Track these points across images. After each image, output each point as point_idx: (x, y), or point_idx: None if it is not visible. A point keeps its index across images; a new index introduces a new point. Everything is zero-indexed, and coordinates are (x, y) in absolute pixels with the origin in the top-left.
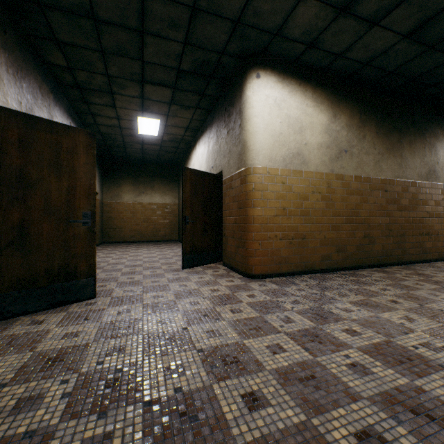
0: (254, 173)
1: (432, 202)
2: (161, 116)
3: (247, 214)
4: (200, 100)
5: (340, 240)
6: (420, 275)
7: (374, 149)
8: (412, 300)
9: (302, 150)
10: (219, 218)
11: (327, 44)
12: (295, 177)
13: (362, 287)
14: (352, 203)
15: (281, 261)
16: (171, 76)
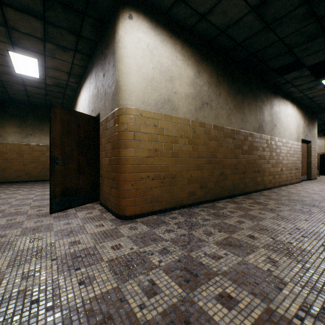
0: (126, 113)
1: (261, 148)
2: (38, 54)
3: (119, 154)
4: (77, 42)
5: (203, 178)
6: (259, 204)
7: (226, 105)
8: (264, 232)
9: (173, 97)
10: (97, 159)
11: (194, 1)
12: (166, 121)
13: (223, 221)
14: (212, 147)
15: (153, 200)
16: (36, 2)
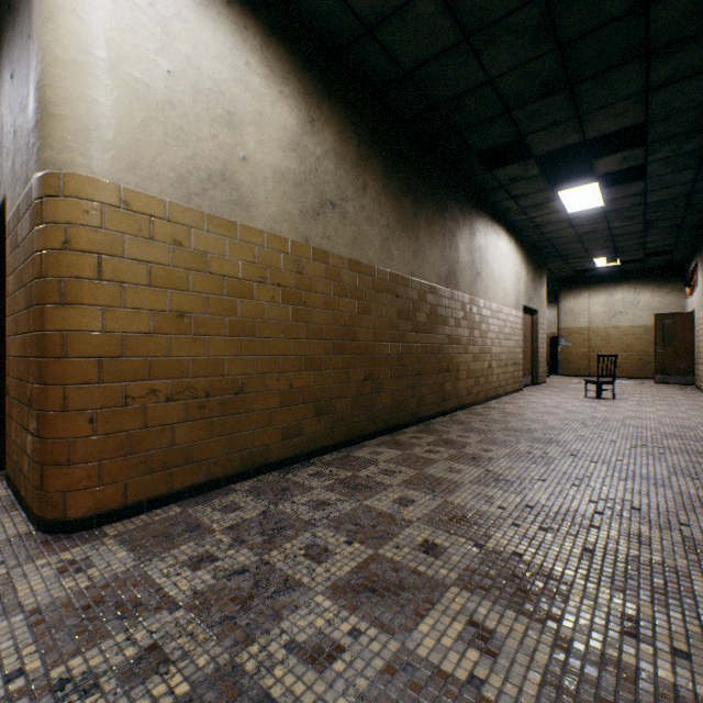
0: (69, 192)
1: (453, 320)
2: None
3: (44, 323)
4: None
5: (324, 389)
6: (449, 445)
7: (381, 216)
8: (460, 528)
9: (237, 171)
10: (2, 341)
11: None
12: (215, 234)
13: (363, 504)
14: (346, 313)
15: (172, 461)
16: None
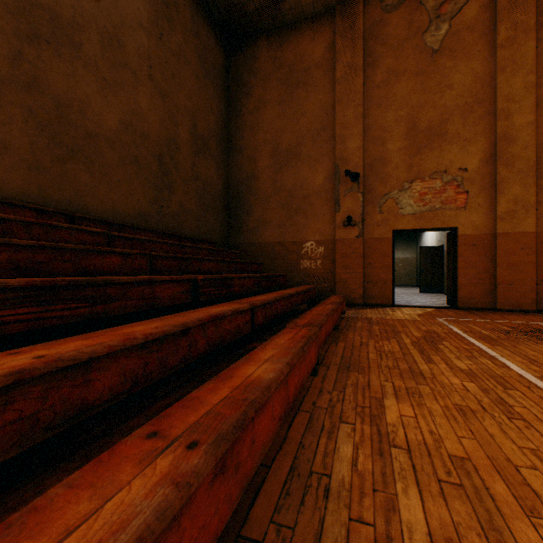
0: None
1: None
2: None
3: None
4: None
5: None
6: None
7: None
8: None
9: None
10: (441, 270)
11: None
12: None
13: None
14: None
15: None
16: None
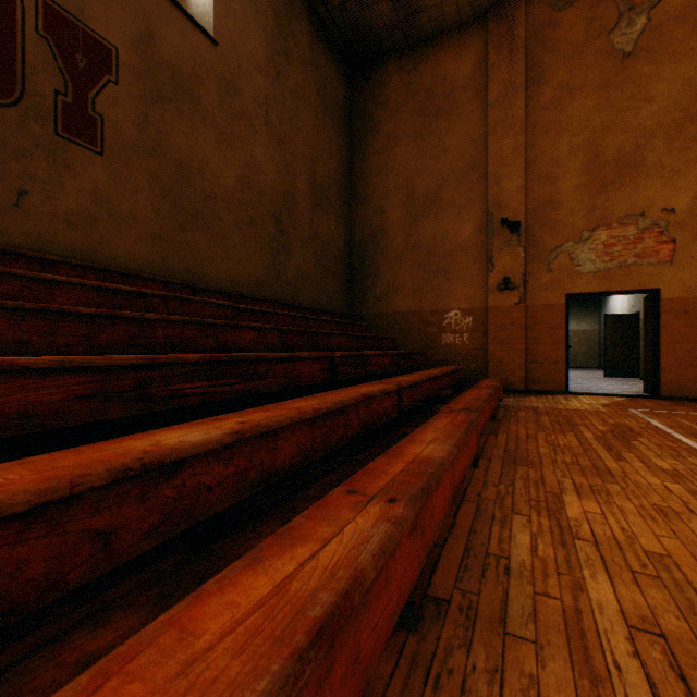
0: None
1: None
2: None
3: None
4: None
5: None
6: None
7: None
8: None
9: None
10: (636, 346)
11: None
12: None
13: None
14: None
15: None
16: None
